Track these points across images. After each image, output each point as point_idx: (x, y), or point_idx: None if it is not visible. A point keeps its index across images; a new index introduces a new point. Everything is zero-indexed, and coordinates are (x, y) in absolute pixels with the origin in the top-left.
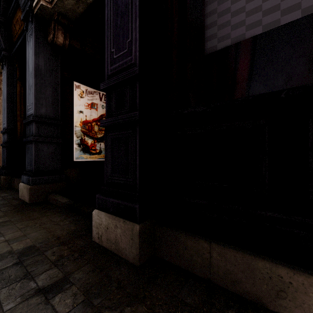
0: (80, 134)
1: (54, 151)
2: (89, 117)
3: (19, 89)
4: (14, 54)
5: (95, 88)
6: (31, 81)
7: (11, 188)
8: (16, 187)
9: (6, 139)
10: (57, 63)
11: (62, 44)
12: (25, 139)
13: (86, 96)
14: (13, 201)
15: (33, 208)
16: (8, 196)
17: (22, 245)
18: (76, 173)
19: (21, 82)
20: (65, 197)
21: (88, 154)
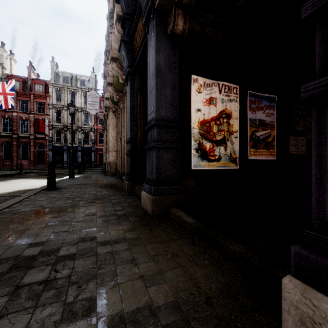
0: (198, 137)
1: (173, 158)
2: (207, 115)
3: (139, 100)
4: (135, 67)
5: (214, 78)
6: (152, 83)
7: (133, 194)
8: (137, 193)
9: (129, 148)
10: (176, 57)
11: (181, 31)
12: (146, 145)
13: (204, 90)
14: (138, 209)
15: (156, 223)
16: (133, 203)
17: (162, 296)
18: (194, 184)
19: (140, 93)
20: (186, 213)
21: (206, 161)
